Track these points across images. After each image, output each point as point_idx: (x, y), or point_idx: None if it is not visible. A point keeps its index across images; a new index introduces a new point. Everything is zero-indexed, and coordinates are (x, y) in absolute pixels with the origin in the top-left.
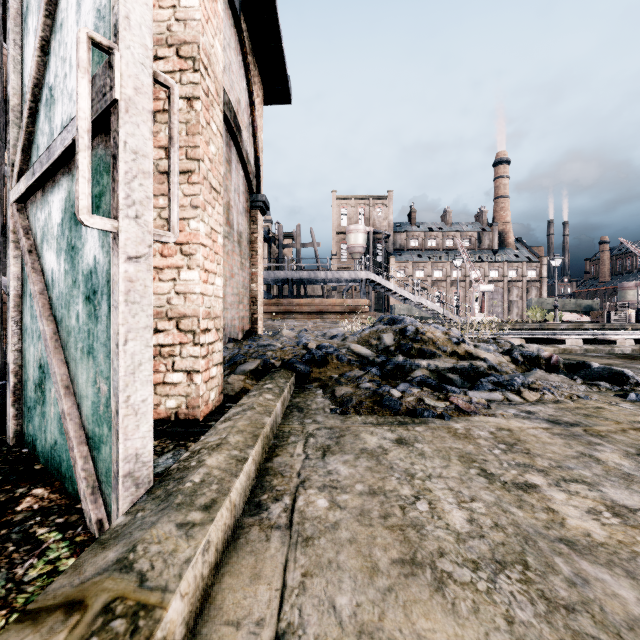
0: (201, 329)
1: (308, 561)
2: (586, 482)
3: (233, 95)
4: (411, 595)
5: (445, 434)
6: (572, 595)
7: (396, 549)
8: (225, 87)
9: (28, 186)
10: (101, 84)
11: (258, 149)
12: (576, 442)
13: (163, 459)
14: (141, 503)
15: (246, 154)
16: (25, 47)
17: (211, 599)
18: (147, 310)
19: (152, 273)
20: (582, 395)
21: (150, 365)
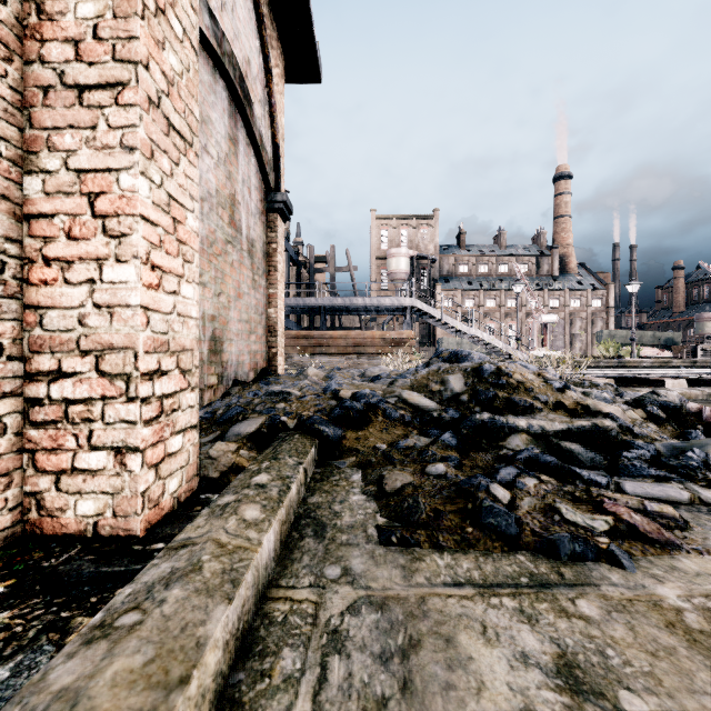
0: (141, 371)
1: None
2: None
3: (239, 49)
4: None
5: (667, 636)
6: None
7: None
8: (226, 32)
9: None
10: None
11: (277, 134)
12: None
13: None
14: None
15: (259, 136)
16: None
17: None
18: None
19: None
20: None
21: None
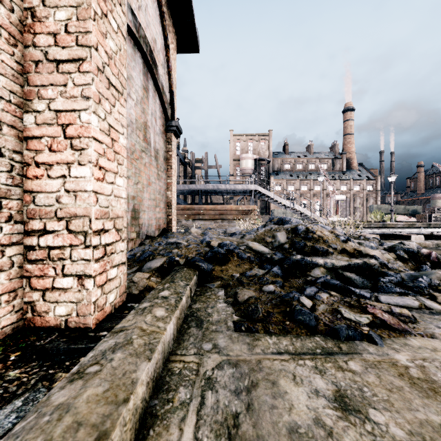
0: (93, 230)
1: None
2: None
3: (149, 33)
4: None
5: (398, 381)
6: None
7: None
8: (141, 23)
9: None
10: None
11: (172, 84)
12: None
13: (3, 414)
14: None
15: (162, 86)
16: None
17: None
18: None
19: None
20: None
21: None
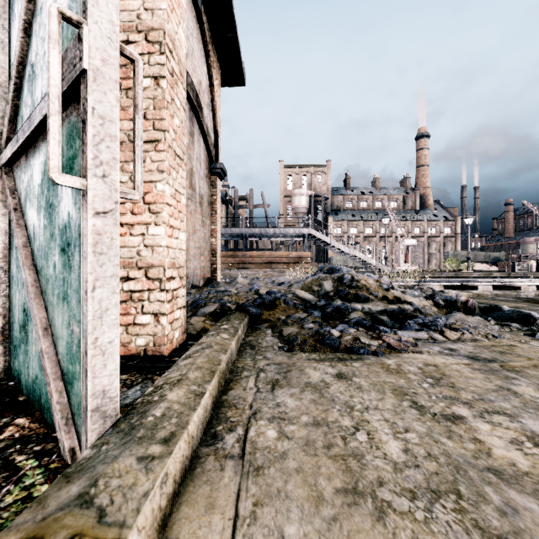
0: (166, 277)
1: (259, 490)
2: (507, 414)
3: (195, 77)
4: (354, 525)
5: (379, 369)
6: (504, 525)
7: (339, 478)
8: (188, 70)
9: (13, 152)
10: (72, 56)
11: (217, 124)
12: (495, 376)
13: (132, 391)
14: (106, 436)
15: (206, 128)
16: (12, 31)
17: (168, 529)
18: (114, 260)
19: (118, 227)
20: (496, 334)
21: (116, 310)
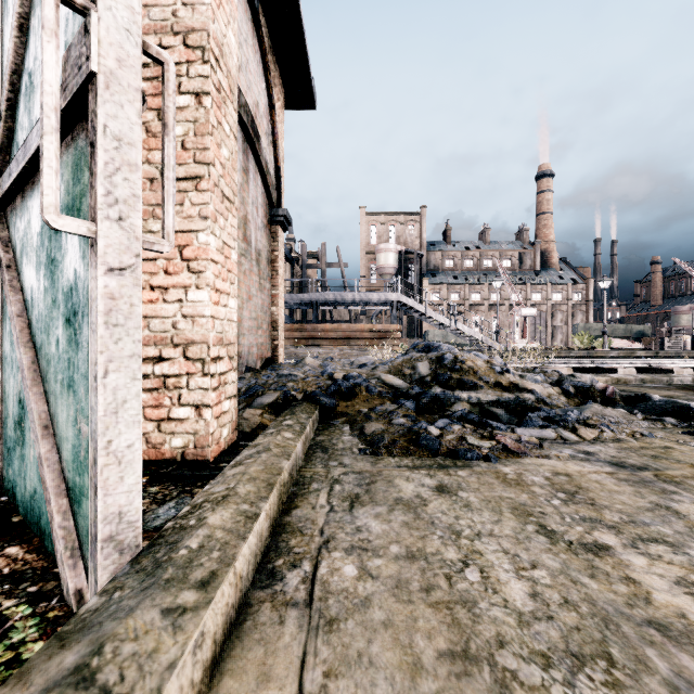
0: (211, 357)
1: (332, 654)
2: (668, 542)
3: (251, 97)
4: None
5: (493, 480)
6: None
7: (443, 636)
8: (241, 88)
9: (5, 190)
10: (77, 55)
11: (279, 158)
12: (648, 490)
13: (164, 509)
14: (121, 577)
15: (265, 163)
16: (5, 30)
17: None
18: (134, 334)
19: (140, 289)
20: (646, 432)
21: (138, 402)
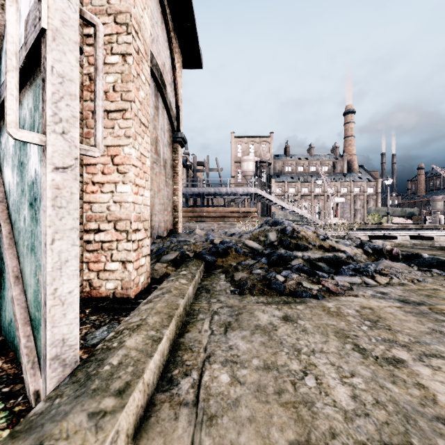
0: (133, 229)
1: (212, 443)
2: (444, 357)
3: (160, 60)
4: None
5: (321, 312)
6: None
7: (291, 429)
8: (154, 53)
9: None
10: (33, 18)
11: (178, 100)
12: (426, 319)
13: (99, 331)
14: (62, 387)
15: (169, 103)
16: None
17: None
18: (73, 214)
19: (78, 182)
20: (420, 279)
21: (76, 261)
